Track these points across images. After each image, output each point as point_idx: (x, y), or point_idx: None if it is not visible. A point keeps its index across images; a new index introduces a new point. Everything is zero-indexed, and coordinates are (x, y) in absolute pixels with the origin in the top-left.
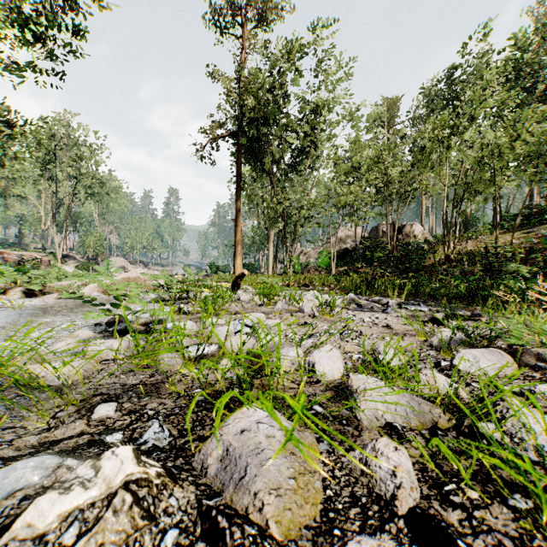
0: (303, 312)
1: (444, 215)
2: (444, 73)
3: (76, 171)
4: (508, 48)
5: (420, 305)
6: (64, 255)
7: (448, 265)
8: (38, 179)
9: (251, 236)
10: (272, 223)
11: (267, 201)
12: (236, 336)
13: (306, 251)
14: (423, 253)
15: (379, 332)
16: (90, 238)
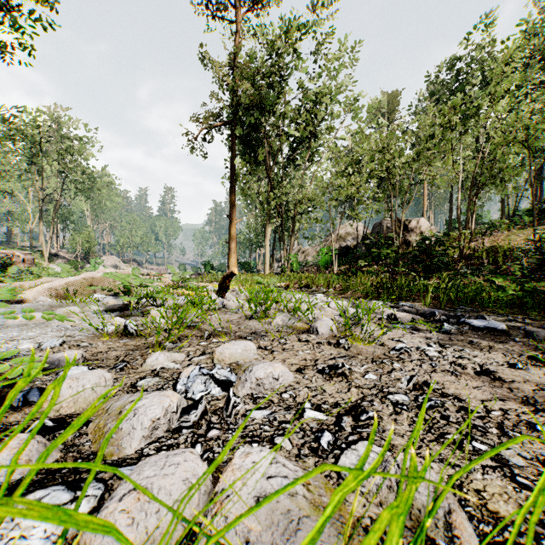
0: (317, 333)
1: (458, 208)
2: (450, 62)
3: (63, 165)
4: (520, 33)
5: (486, 319)
6: (52, 253)
7: (465, 263)
8: (22, 174)
9: (247, 233)
10: (268, 219)
11: (264, 195)
12: (151, 469)
13: (304, 249)
14: (446, 248)
15: (489, 393)
16: (78, 236)
